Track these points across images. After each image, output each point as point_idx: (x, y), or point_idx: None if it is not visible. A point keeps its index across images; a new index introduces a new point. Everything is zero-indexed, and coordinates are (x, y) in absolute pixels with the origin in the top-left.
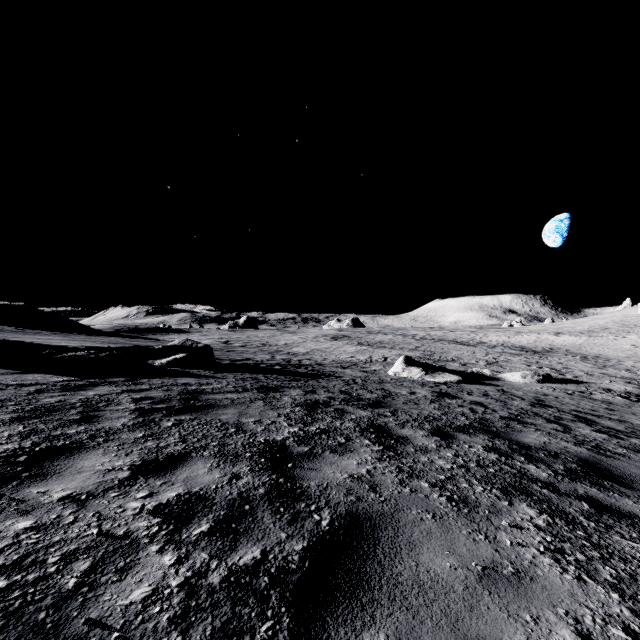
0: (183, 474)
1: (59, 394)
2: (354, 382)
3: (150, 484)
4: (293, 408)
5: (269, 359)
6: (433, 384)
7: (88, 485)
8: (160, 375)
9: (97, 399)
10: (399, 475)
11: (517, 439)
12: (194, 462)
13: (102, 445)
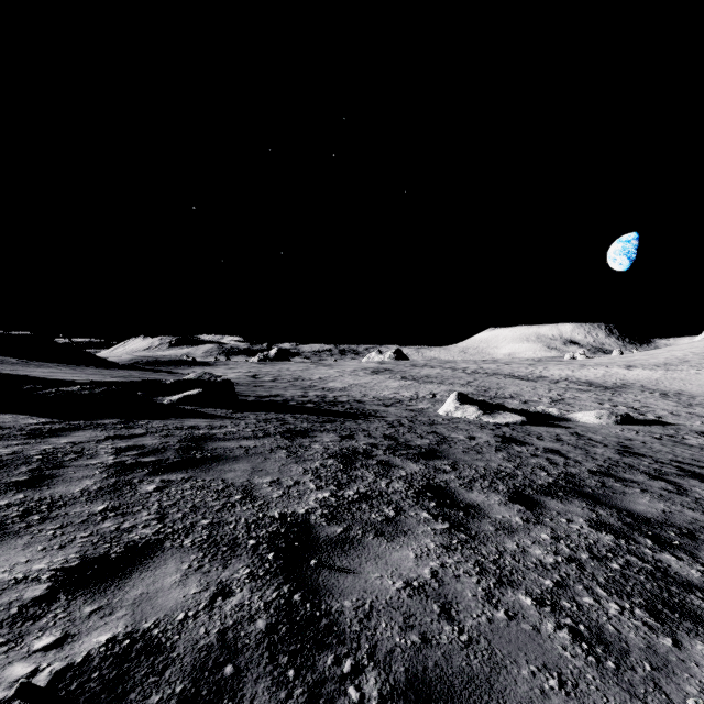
0: (137, 587)
1: (19, 442)
2: (400, 424)
3: (71, 613)
4: (324, 460)
5: (301, 395)
6: (493, 426)
7: None
8: (165, 415)
9: (67, 449)
10: (482, 580)
11: (626, 506)
12: (164, 560)
13: (32, 528)
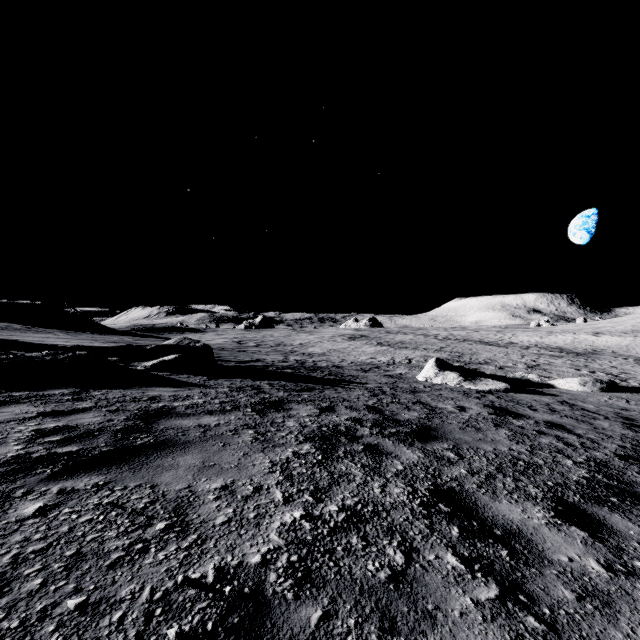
0: None
1: None
2: (381, 391)
3: None
4: (299, 446)
5: (281, 360)
6: (477, 393)
7: None
8: (130, 383)
9: None
10: None
11: None
12: None
13: None
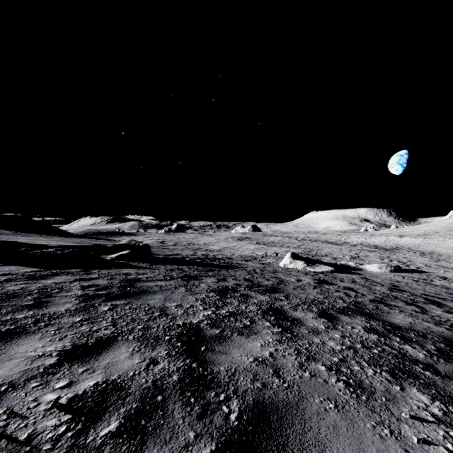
0: (106, 360)
1: (23, 282)
2: (255, 272)
3: (72, 372)
4: (208, 293)
5: (192, 254)
6: (313, 273)
7: (13, 374)
8: (108, 266)
9: (53, 286)
10: (298, 358)
11: (388, 320)
12: (118, 346)
13: (42, 330)
